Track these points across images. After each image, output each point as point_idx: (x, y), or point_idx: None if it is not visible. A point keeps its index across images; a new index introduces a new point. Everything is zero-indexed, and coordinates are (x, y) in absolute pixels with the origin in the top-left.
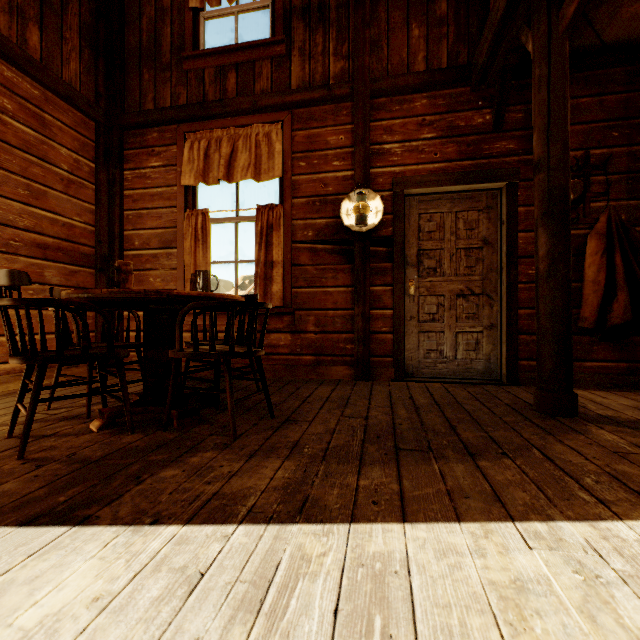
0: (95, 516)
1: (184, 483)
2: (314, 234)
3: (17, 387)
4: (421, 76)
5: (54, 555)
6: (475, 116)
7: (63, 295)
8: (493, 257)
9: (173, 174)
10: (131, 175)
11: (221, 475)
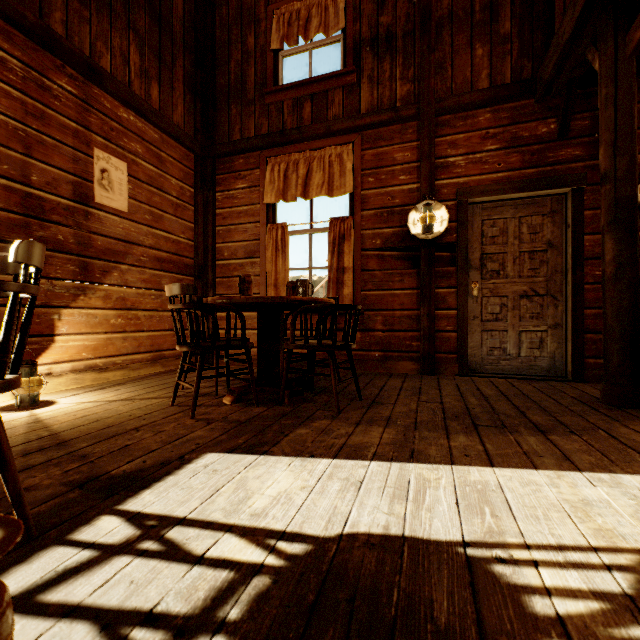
0: (270, 451)
1: (317, 437)
2: (382, 242)
3: (145, 373)
4: (485, 93)
5: (261, 468)
6: (539, 126)
7: (209, 301)
8: (558, 259)
9: (256, 194)
10: (221, 196)
11: (341, 434)
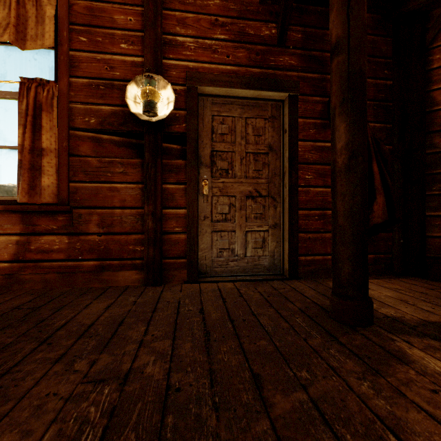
0: None
1: None
2: (98, 121)
3: None
4: None
5: None
6: (263, 27)
7: None
8: (277, 163)
9: None
10: None
11: None
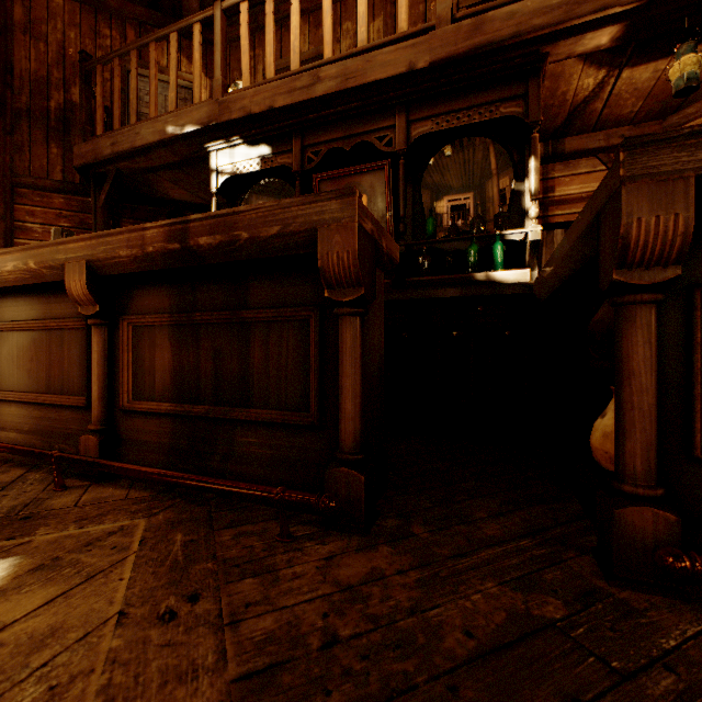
0: None
1: None
2: None
3: None
4: (57, 183)
5: None
6: None
7: None
8: None
9: None
10: None
11: None
